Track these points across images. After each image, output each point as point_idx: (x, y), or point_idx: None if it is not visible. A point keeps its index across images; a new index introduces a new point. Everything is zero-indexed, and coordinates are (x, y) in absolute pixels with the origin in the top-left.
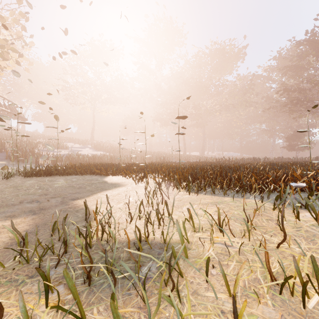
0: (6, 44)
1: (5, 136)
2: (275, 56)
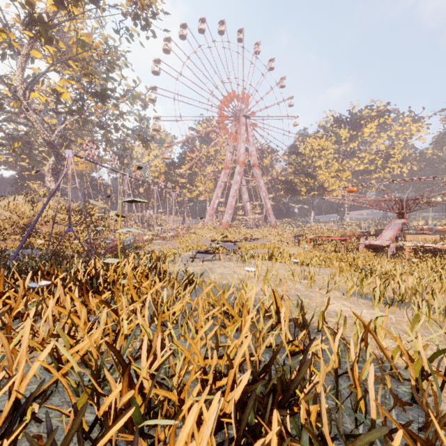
0: None
1: None
2: None
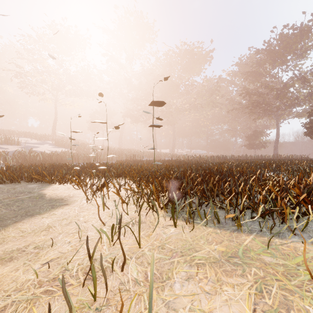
0: None
1: None
2: (237, 62)
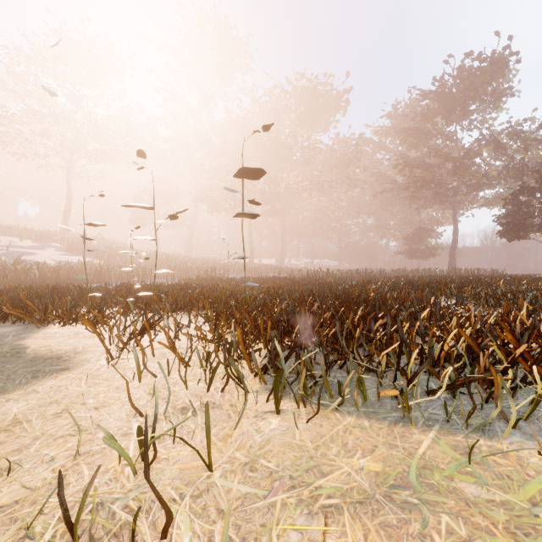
0: None
1: None
2: (389, 112)
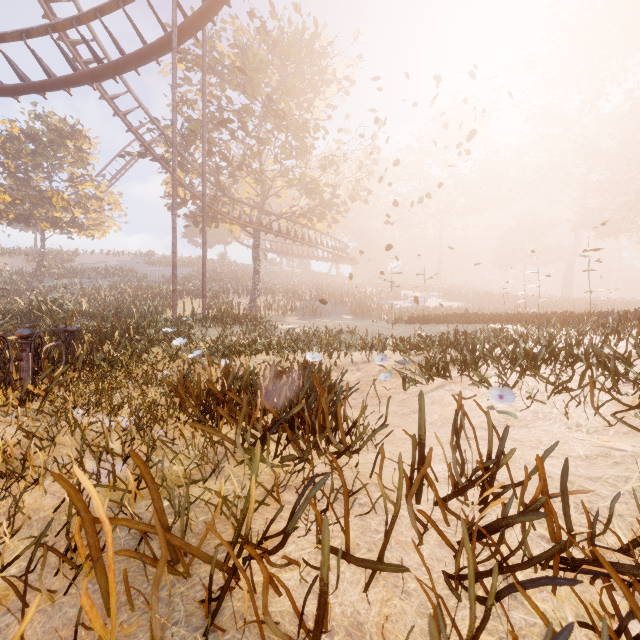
0: (360, 187)
1: (332, 287)
2: None
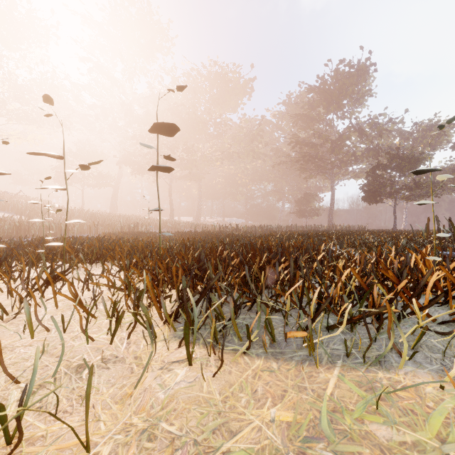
0: None
1: None
2: (285, 100)
